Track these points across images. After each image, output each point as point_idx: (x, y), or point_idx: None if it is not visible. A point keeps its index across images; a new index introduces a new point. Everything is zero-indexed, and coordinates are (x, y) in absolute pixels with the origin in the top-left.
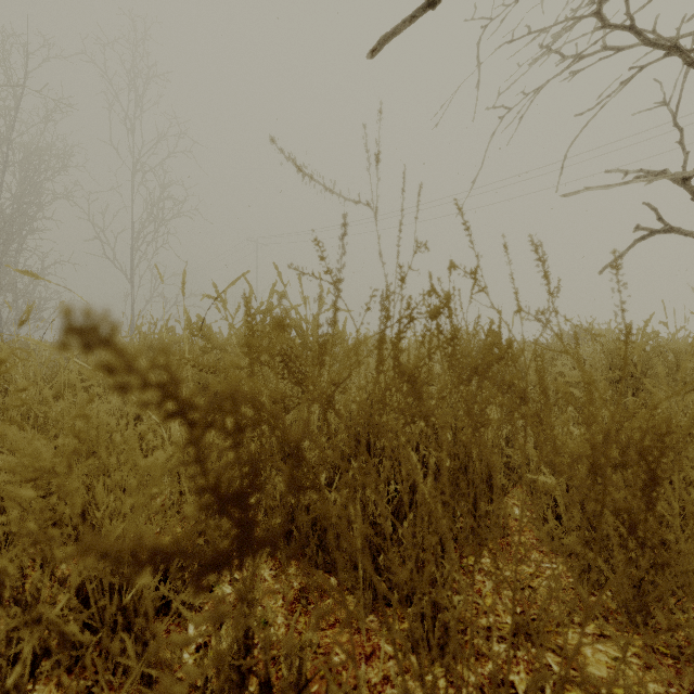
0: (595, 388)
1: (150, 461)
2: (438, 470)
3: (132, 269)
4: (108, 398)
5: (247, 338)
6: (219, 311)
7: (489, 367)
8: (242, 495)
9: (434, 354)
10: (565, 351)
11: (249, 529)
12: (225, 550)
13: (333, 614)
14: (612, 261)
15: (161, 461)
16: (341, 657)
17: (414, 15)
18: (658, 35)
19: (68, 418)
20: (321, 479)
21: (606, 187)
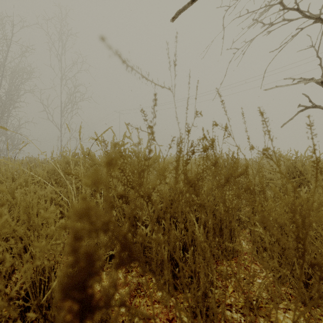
0: (298, 193)
1: (58, 224)
2: (205, 224)
3: (61, 125)
4: (38, 191)
5: (95, 168)
6: (98, 146)
7: (235, 178)
8: (81, 281)
9: (205, 171)
10: (280, 172)
11: (88, 301)
12: (68, 321)
13: (153, 297)
14: (287, 121)
15: (43, 242)
16: (157, 321)
17: (193, 0)
18: (310, 13)
19: (19, 200)
20: (148, 228)
21: (286, 85)
